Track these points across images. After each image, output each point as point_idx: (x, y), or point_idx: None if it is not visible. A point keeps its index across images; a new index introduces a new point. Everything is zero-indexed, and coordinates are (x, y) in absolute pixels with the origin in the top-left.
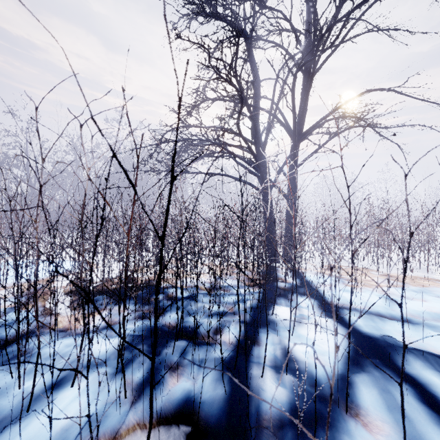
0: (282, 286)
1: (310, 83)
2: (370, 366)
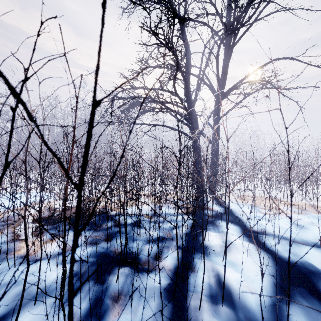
0: (210, 213)
1: (230, 53)
2: (299, 296)
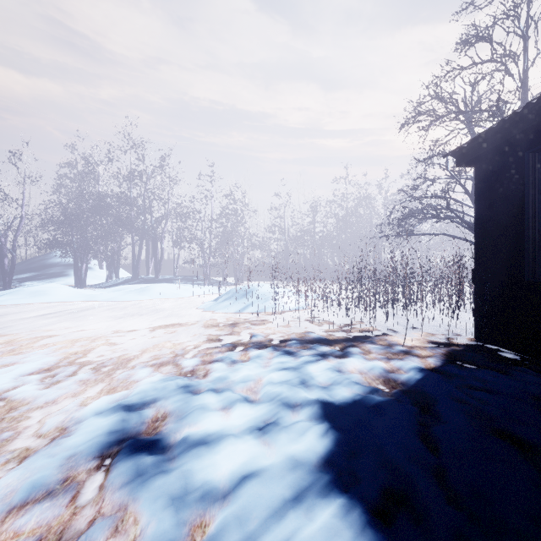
0: None
1: None
2: None
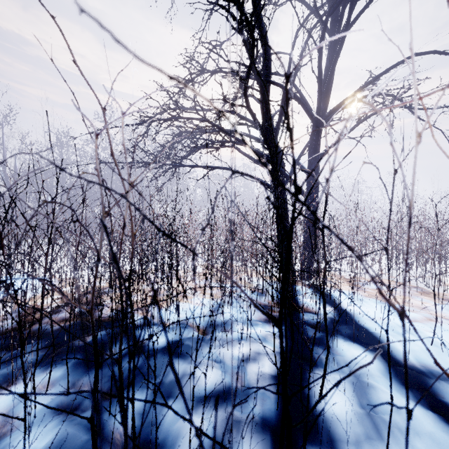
0: (312, 322)
1: (341, 41)
2: None
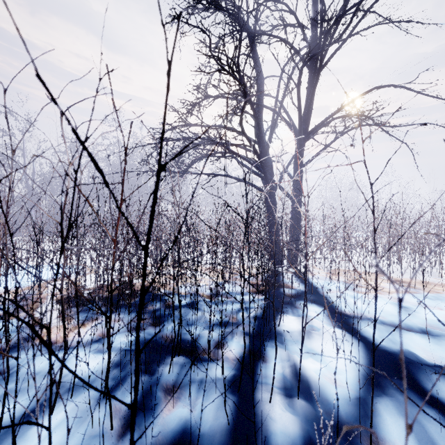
0: (288, 292)
1: (316, 79)
2: (392, 388)
